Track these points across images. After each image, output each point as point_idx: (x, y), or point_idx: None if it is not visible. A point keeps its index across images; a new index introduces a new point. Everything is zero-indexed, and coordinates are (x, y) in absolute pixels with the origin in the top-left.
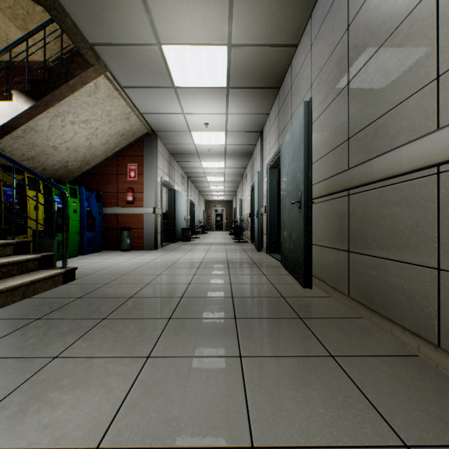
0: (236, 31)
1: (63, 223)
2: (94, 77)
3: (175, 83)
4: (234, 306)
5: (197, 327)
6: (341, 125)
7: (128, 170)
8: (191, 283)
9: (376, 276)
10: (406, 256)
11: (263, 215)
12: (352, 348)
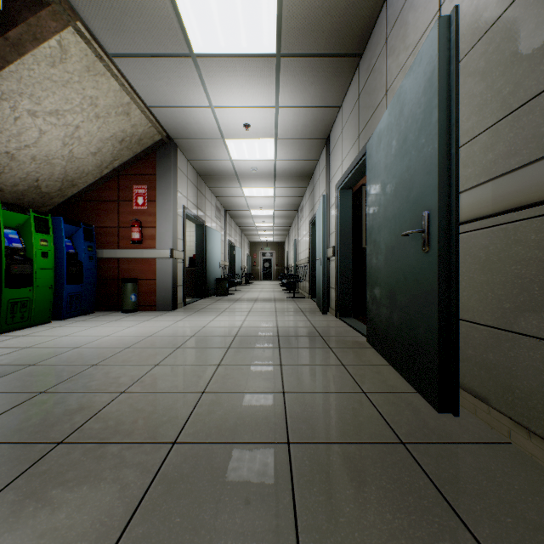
0: None
1: None
2: (54, 29)
3: (193, 46)
4: (294, 486)
5: None
6: None
7: (133, 195)
8: (207, 389)
9: None
10: None
11: (330, 260)
12: None
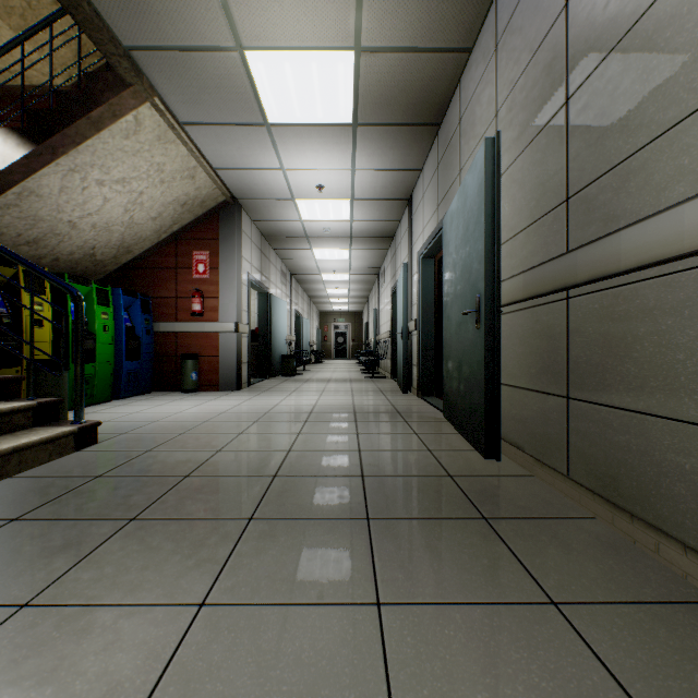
0: (369, 23)
1: (76, 347)
2: (133, 106)
3: (268, 116)
4: (366, 493)
5: (299, 537)
6: (553, 177)
7: (193, 262)
8: (292, 449)
9: (624, 444)
10: (690, 410)
11: (412, 335)
12: (589, 584)
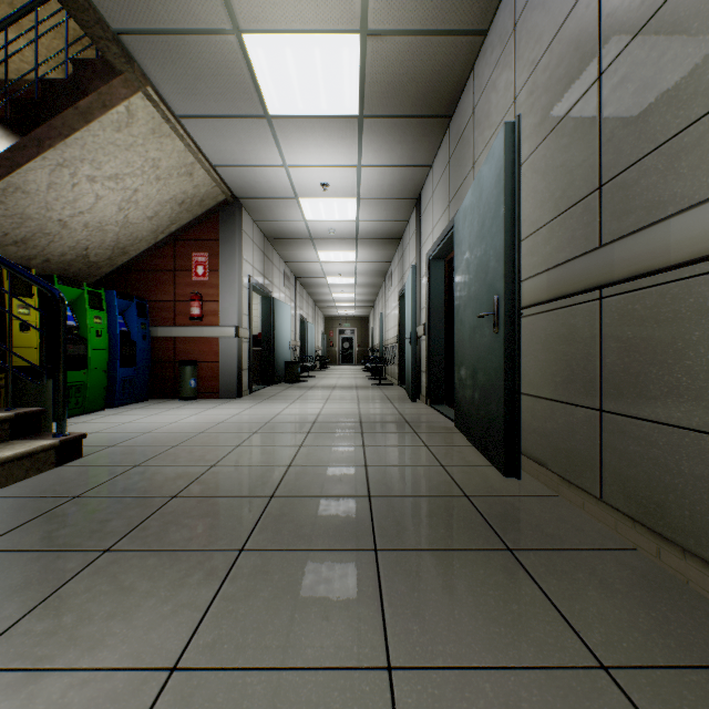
0: (376, 3)
1: (58, 353)
2: (124, 95)
3: (269, 108)
4: (373, 518)
5: (295, 574)
6: (582, 163)
7: (192, 264)
8: (292, 463)
9: (673, 466)
10: None
11: (421, 340)
12: (644, 640)
